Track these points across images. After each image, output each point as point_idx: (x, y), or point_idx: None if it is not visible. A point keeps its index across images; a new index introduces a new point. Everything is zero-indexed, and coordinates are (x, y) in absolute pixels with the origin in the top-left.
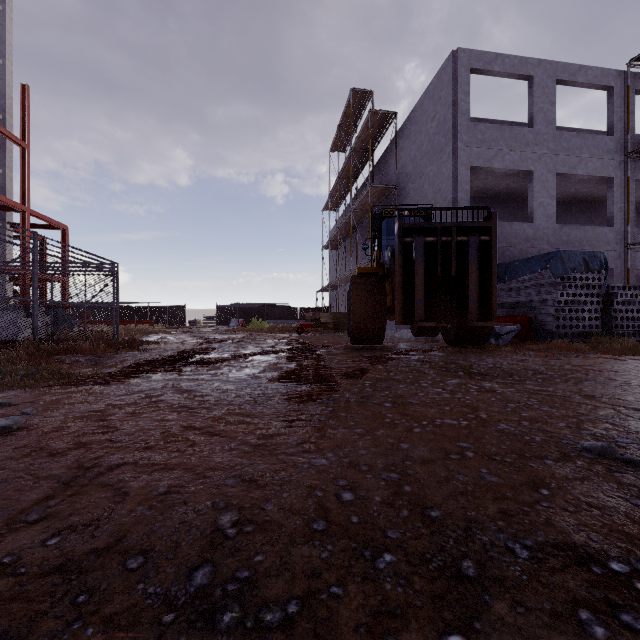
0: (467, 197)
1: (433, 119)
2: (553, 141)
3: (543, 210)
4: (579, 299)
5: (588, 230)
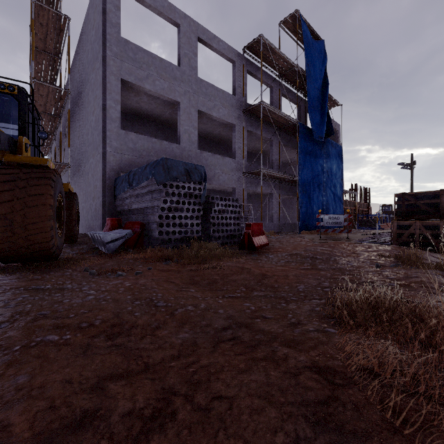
0: (118, 107)
1: (93, 27)
2: (196, 84)
3: (188, 136)
4: (182, 206)
5: (220, 158)
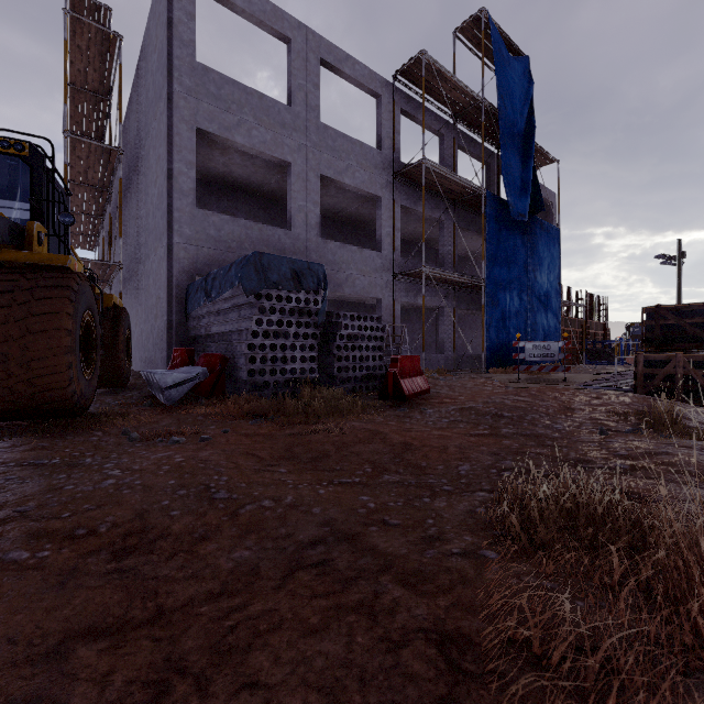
0: (192, 173)
1: (155, 48)
2: (317, 133)
3: (304, 217)
4: (287, 330)
5: (356, 251)
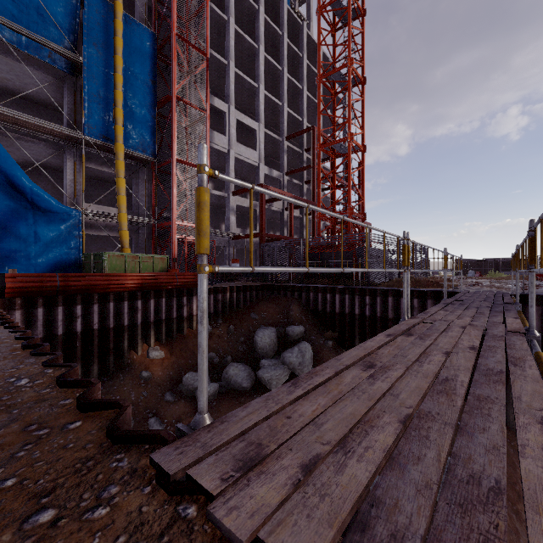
0: None
1: None
2: None
3: None
4: None
5: None
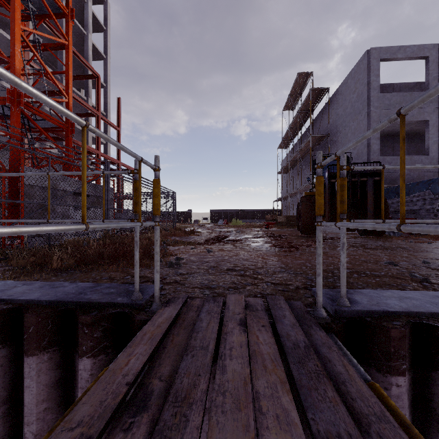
0: (377, 142)
1: (354, 92)
2: None
3: (437, 146)
4: None
5: None
